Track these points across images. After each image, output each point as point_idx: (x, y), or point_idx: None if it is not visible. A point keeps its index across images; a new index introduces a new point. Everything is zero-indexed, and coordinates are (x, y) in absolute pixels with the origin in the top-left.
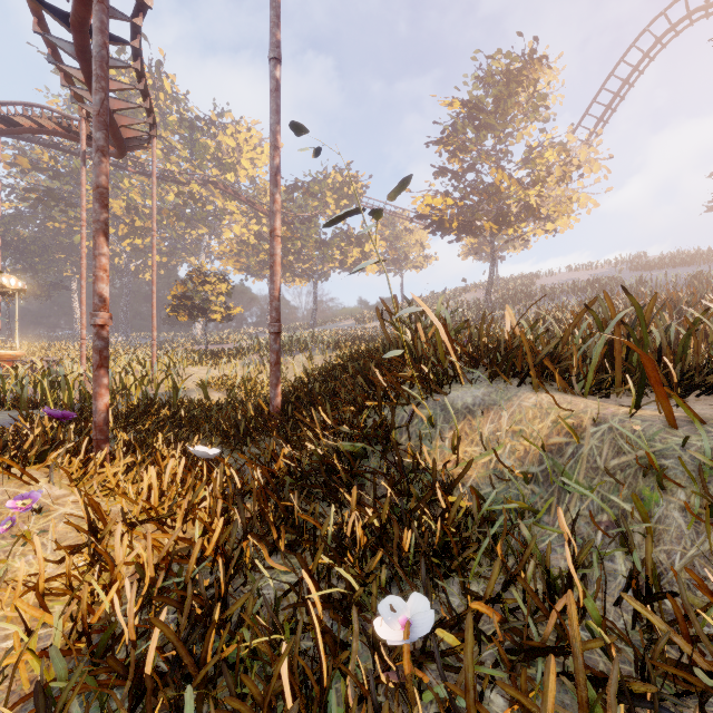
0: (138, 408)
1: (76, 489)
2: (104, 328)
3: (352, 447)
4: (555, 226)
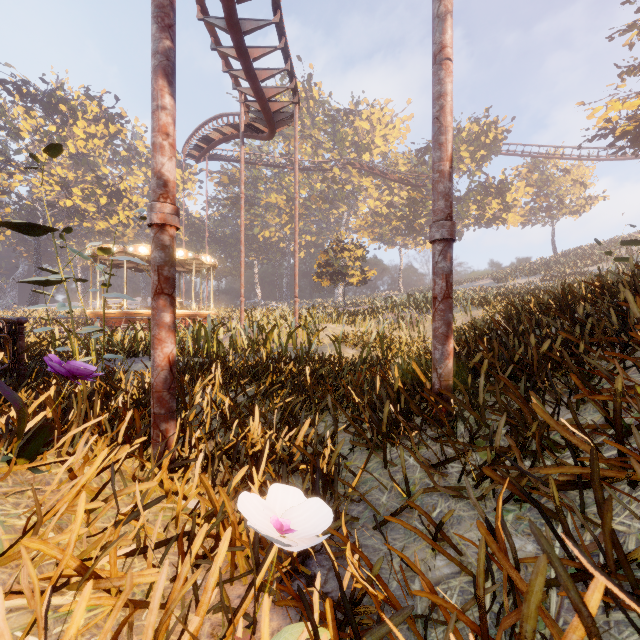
0: (263, 362)
1: None
2: (164, 229)
3: None
4: None
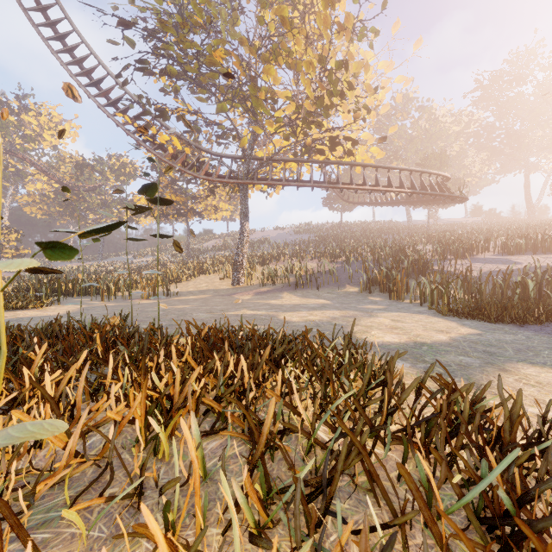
0: None
1: None
2: None
3: None
4: (216, 217)
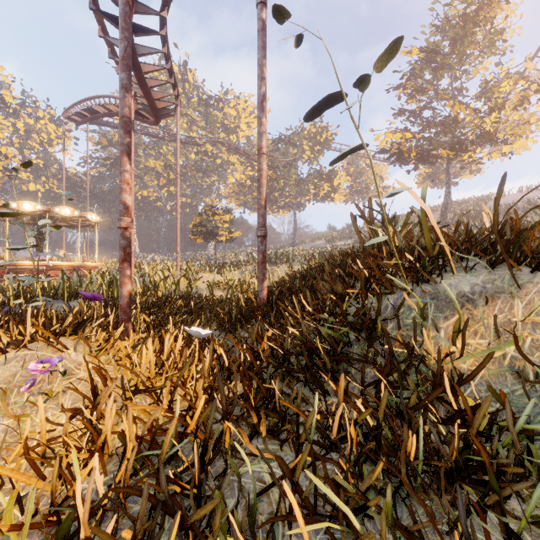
0: (161, 299)
1: (82, 357)
2: (127, 229)
3: (334, 333)
4: (511, 149)
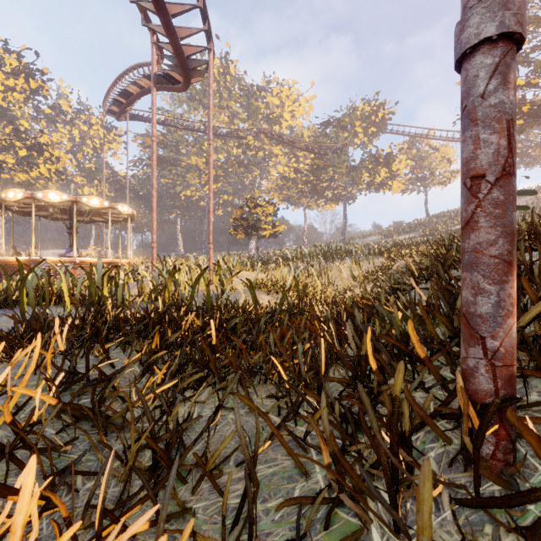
0: (155, 313)
1: None
2: None
3: None
4: None
